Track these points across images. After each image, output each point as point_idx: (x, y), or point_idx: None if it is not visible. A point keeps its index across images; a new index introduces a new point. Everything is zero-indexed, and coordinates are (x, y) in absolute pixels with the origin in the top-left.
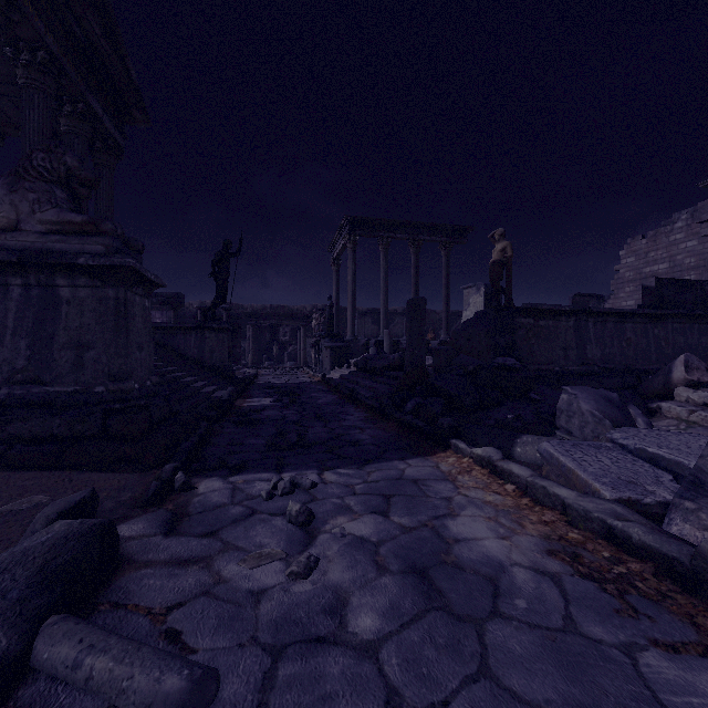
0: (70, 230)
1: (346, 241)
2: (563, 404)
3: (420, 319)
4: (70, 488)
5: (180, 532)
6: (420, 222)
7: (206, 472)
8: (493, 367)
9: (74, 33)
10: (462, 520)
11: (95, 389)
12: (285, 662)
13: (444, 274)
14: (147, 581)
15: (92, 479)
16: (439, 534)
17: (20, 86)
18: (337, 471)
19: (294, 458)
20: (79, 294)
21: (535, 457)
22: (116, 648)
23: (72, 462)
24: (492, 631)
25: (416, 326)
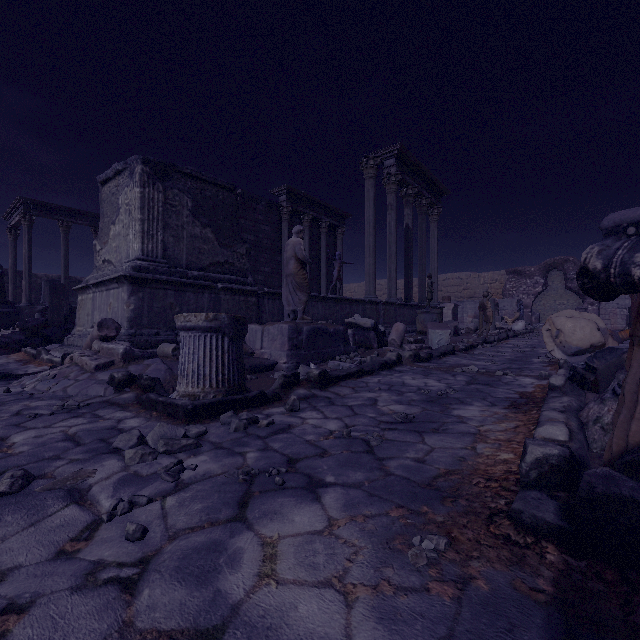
0: None
1: (21, 218)
2: None
3: (59, 296)
4: None
5: None
6: None
7: None
8: None
9: None
10: None
11: None
12: None
13: None
14: None
15: None
16: None
17: None
18: None
19: None
20: None
21: None
22: None
23: None
24: None
25: (56, 301)
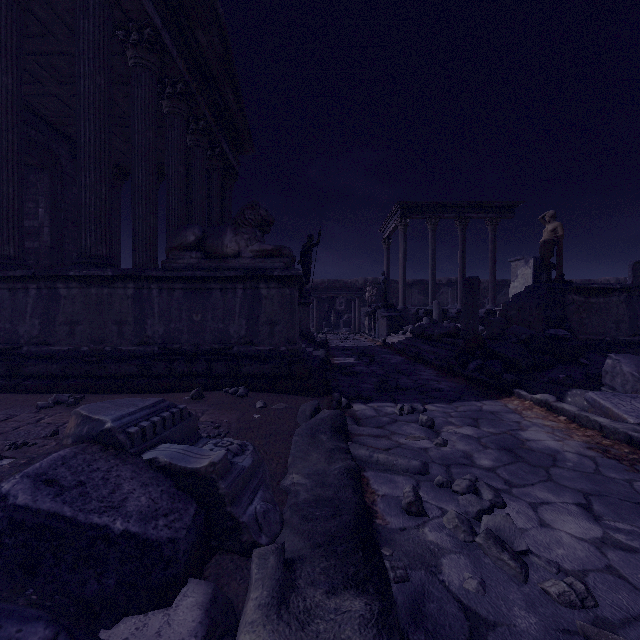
0: (265, 255)
1: (398, 224)
2: (608, 367)
3: (475, 294)
4: (292, 401)
5: (363, 425)
6: (467, 202)
7: (350, 400)
8: (546, 337)
9: (217, 103)
10: (530, 432)
11: (280, 349)
12: (452, 468)
13: (490, 248)
14: (366, 440)
15: (297, 398)
16: (515, 437)
17: (189, 146)
18: (434, 405)
19: (400, 396)
20: (271, 292)
21: (583, 405)
22: (384, 452)
23: (281, 389)
24: (553, 470)
25: (471, 301)
